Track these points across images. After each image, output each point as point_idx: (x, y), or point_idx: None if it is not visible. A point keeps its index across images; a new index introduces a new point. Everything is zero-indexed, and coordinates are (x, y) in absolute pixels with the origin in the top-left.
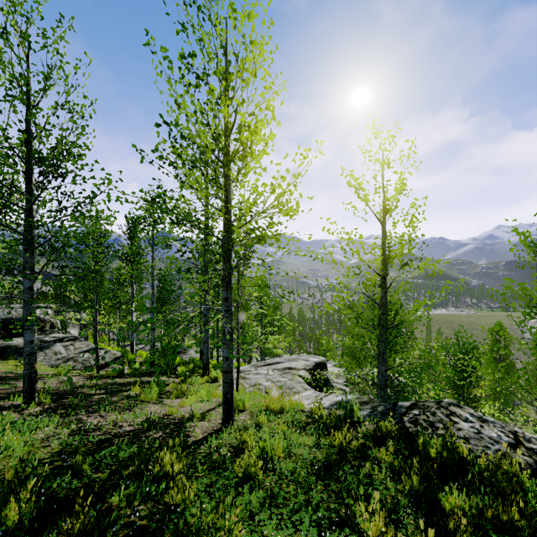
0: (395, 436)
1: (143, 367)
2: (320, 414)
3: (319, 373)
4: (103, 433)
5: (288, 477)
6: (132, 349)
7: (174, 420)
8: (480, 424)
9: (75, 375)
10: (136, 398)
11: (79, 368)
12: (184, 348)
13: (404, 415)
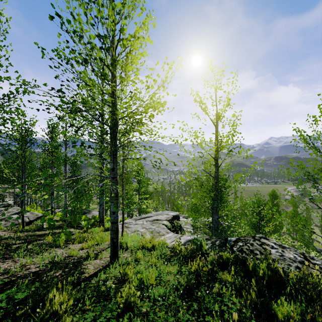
0: (232, 262)
1: (58, 223)
2: (180, 249)
3: (175, 222)
4: (10, 276)
5: (160, 302)
6: (52, 211)
7: (73, 261)
8: (281, 249)
9: (5, 230)
10: (48, 244)
11: (9, 226)
12: (88, 210)
13: (233, 246)
